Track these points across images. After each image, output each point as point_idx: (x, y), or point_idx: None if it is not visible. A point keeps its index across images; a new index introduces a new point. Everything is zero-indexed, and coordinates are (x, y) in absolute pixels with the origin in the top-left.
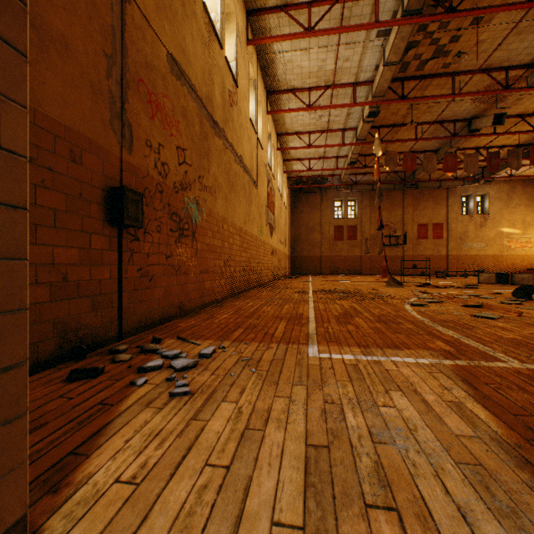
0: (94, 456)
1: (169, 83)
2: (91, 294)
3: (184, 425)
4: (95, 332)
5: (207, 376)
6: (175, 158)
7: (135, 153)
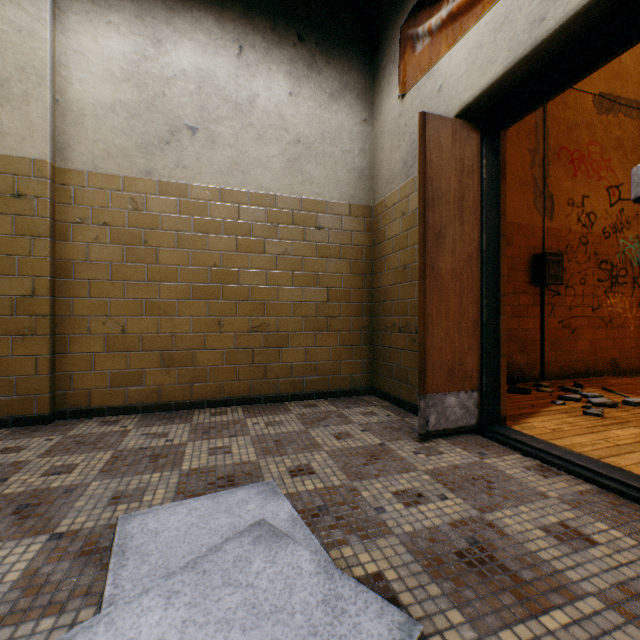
0: (529, 418)
1: (595, 127)
2: (518, 340)
3: (590, 426)
4: (521, 369)
5: (623, 414)
6: (603, 201)
7: (555, 217)
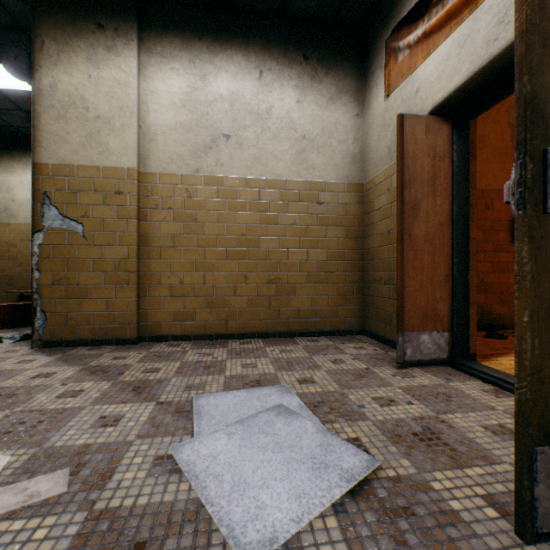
0: (499, 357)
1: None
2: (498, 292)
3: None
4: (501, 318)
5: None
6: None
7: None
